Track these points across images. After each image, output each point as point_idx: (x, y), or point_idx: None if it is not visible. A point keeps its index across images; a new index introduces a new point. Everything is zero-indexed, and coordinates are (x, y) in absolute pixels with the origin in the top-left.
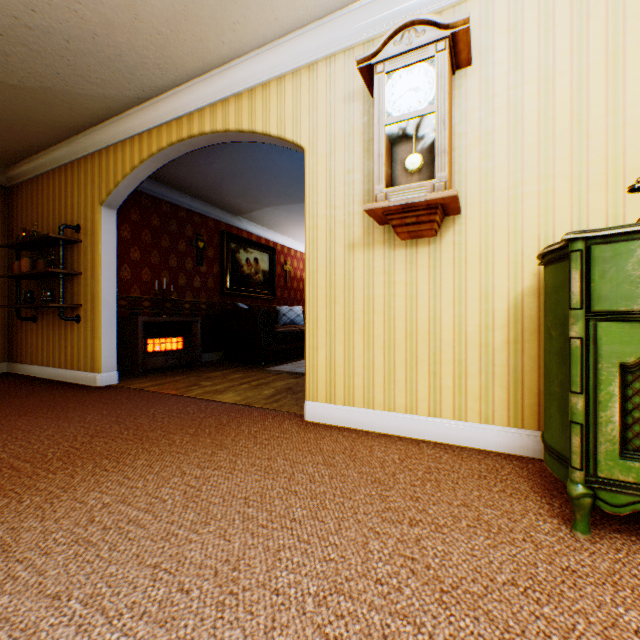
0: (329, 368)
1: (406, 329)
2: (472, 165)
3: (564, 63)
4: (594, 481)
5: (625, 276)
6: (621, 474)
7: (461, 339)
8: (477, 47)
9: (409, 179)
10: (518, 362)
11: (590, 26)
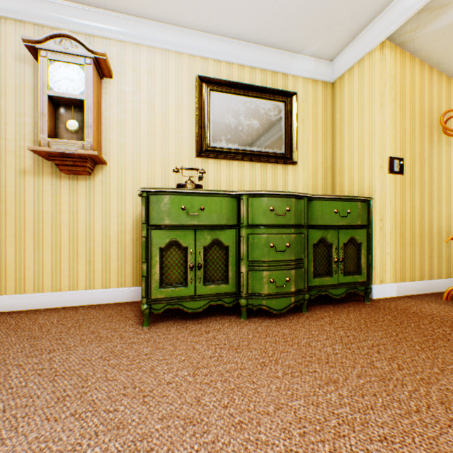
0: (0, 267)
1: (70, 234)
2: (114, 137)
3: (159, 100)
4: (151, 301)
5: (161, 210)
6: (160, 295)
7: (107, 239)
8: (117, 70)
9: (70, 135)
10: (138, 251)
11: (170, 87)
